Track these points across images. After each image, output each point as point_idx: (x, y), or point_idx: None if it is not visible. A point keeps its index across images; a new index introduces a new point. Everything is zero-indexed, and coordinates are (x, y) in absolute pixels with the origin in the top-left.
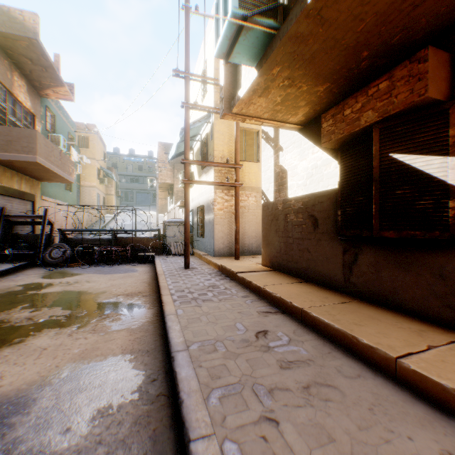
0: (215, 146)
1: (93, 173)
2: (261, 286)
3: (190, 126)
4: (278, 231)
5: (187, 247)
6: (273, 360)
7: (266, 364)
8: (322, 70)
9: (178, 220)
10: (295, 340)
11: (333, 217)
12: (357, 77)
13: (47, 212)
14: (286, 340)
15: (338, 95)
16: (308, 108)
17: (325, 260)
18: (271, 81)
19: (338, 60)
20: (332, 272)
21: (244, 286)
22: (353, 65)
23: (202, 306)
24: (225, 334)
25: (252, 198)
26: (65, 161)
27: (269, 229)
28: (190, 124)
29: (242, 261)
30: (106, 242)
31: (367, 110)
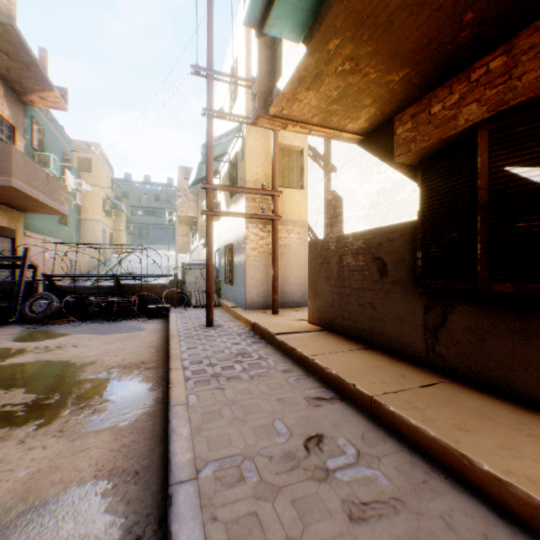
0: (246, 167)
1: (97, 204)
2: (309, 356)
3: (214, 141)
4: (330, 278)
5: (210, 298)
6: (336, 499)
7: (326, 510)
8: (401, 44)
9: (201, 262)
10: (366, 455)
11: (409, 260)
12: (450, 59)
13: (28, 253)
14: (352, 455)
15: (418, 89)
16: (374, 109)
17: (398, 320)
18: (326, 63)
19: (426, 27)
20: (407, 337)
21: (285, 353)
22: (448, 38)
23: (226, 389)
24: (258, 443)
25: (295, 235)
26: (55, 186)
27: (318, 276)
28: (215, 139)
29: (281, 317)
30: (107, 291)
31: (469, 103)
